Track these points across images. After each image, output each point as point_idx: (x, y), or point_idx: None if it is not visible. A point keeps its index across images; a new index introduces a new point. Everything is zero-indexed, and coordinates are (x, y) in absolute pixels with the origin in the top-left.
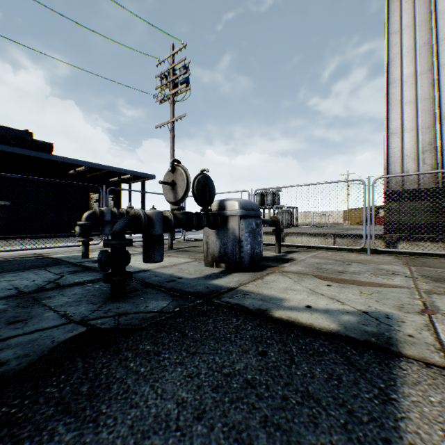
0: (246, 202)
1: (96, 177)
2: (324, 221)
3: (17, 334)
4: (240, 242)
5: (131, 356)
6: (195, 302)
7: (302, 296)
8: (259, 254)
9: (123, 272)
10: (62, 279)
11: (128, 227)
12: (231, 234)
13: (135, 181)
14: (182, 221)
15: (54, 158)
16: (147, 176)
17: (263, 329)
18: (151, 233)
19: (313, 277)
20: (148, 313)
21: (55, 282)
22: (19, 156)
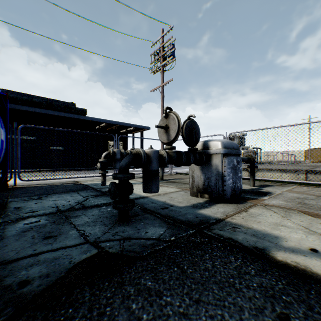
0: (228, 142)
1: (112, 130)
2: (285, 159)
3: (47, 249)
4: (223, 177)
5: (133, 293)
6: (188, 231)
7: (299, 235)
8: (239, 188)
9: (127, 200)
10: (86, 201)
11: (131, 163)
12: (214, 170)
13: (137, 131)
14: (174, 158)
15: (87, 119)
16: (144, 127)
17: (269, 276)
18: (149, 169)
19: (301, 213)
20: (147, 239)
21: (81, 203)
22: (67, 119)
